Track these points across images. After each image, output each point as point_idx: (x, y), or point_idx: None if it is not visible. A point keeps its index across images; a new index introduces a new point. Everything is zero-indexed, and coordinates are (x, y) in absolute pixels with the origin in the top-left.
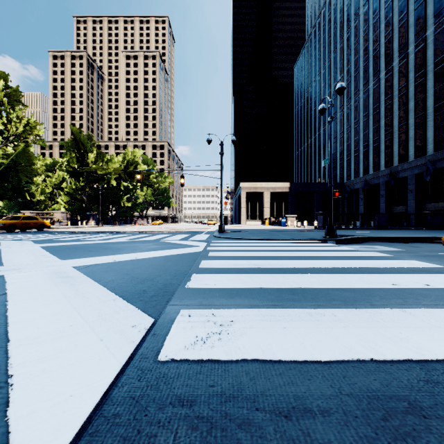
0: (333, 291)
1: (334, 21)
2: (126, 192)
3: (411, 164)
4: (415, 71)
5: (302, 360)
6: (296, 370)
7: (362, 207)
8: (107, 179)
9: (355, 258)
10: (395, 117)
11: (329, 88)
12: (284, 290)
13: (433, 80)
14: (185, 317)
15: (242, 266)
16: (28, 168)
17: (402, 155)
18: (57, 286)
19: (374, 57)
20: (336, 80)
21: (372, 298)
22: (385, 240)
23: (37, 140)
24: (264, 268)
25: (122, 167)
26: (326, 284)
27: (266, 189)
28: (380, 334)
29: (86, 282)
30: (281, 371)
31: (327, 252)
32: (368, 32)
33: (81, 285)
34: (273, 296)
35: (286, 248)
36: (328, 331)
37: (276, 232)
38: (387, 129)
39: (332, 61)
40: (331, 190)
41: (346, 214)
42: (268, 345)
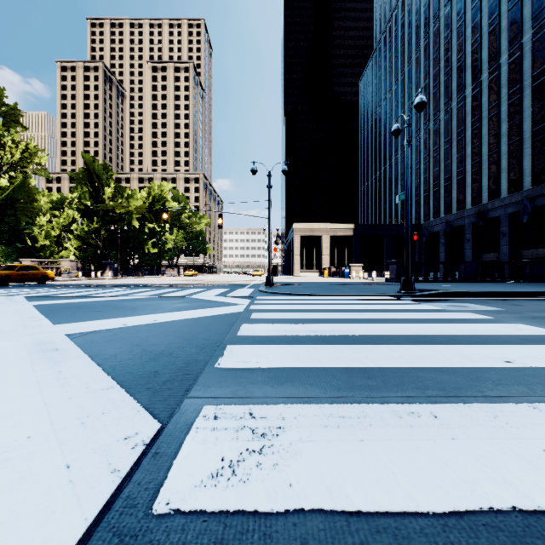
0: (424, 373)
1: (408, 26)
2: (152, 236)
3: (504, 201)
4: (509, 86)
5: (396, 511)
6: (389, 535)
7: (443, 254)
8: (128, 219)
9: (444, 321)
10: (483, 143)
11: (403, 108)
12: (354, 371)
13: (532, 97)
14: (208, 420)
15: (295, 332)
16: (29, 206)
17: (492, 190)
18: (32, 366)
19: (459, 69)
20: (411, 97)
21: (483, 384)
22: (476, 296)
23: (38, 170)
24: (325, 336)
25: (146, 205)
26: (413, 362)
27: (324, 232)
28: (513, 453)
29: (76, 359)
30: (362, 537)
31: (406, 313)
32: (450, 39)
33: (68, 363)
34: (340, 381)
35: (352, 307)
36: (430, 447)
37: (338, 285)
38: (474, 158)
39: (406, 74)
40: (408, 232)
41: (425, 262)
42: (338, 477)
